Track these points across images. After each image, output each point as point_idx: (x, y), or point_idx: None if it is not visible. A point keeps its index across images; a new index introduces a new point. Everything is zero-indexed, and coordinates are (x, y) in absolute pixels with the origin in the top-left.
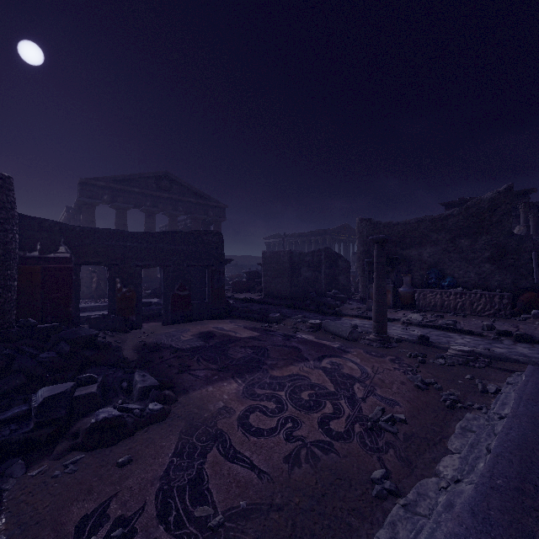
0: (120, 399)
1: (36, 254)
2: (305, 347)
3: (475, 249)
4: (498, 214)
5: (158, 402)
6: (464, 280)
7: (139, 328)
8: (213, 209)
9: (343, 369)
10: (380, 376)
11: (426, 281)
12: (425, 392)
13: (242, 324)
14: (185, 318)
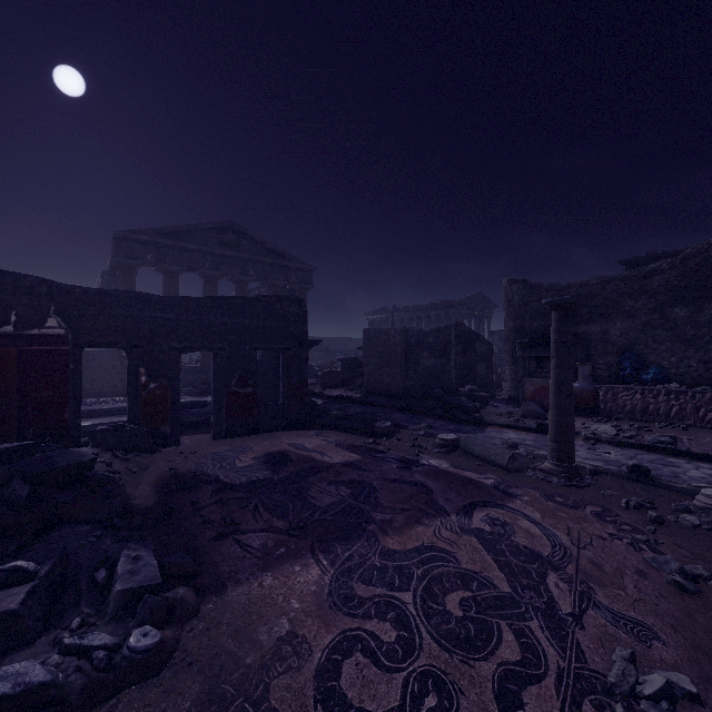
0: (79, 616)
1: (10, 330)
2: (437, 484)
3: (698, 323)
4: None
5: (155, 624)
6: (679, 371)
7: (176, 443)
8: (296, 272)
9: (514, 535)
10: (589, 553)
11: (616, 373)
12: (698, 599)
13: (333, 439)
14: (248, 429)
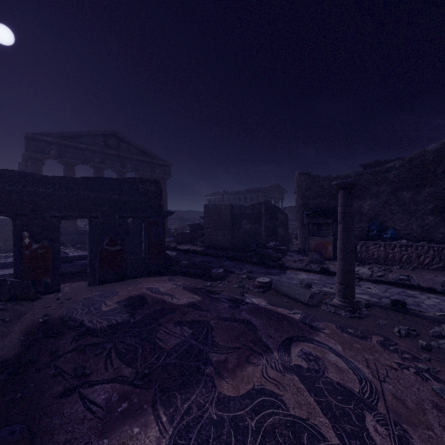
0: None
1: None
2: (260, 321)
3: (417, 201)
4: (444, 165)
5: None
6: (406, 232)
7: (56, 291)
8: (159, 167)
9: (327, 370)
10: (390, 387)
11: (367, 233)
12: None
13: (181, 283)
14: (117, 277)
